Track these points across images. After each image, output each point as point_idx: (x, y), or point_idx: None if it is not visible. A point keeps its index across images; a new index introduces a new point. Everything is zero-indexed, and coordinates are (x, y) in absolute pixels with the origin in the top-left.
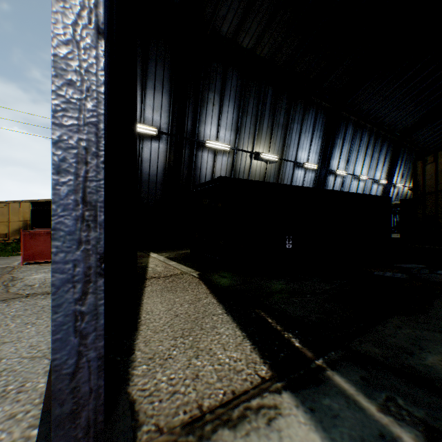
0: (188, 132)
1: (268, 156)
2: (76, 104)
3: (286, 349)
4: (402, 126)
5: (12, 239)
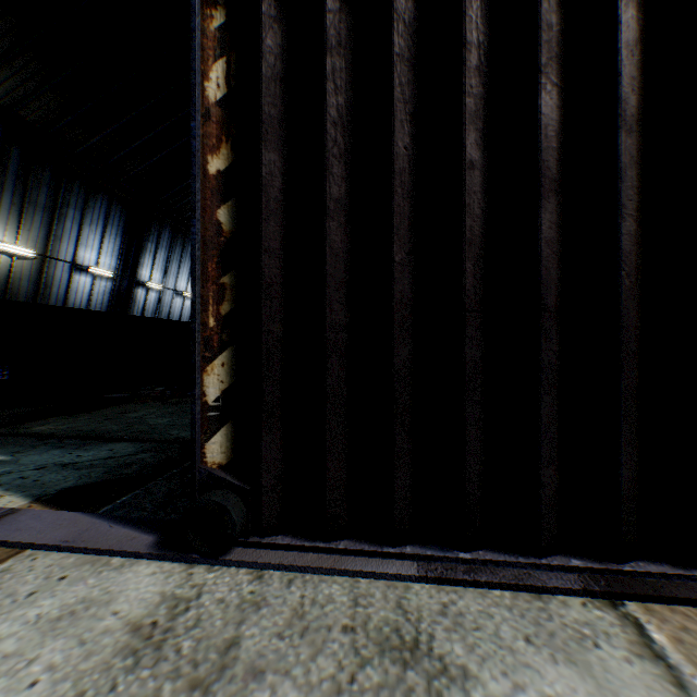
0: None
1: (16, 248)
2: None
3: None
4: None
5: None
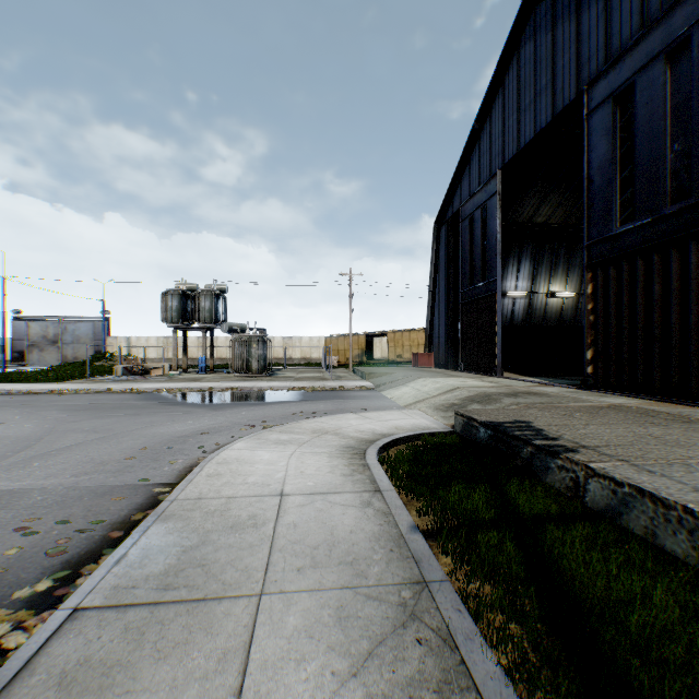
0: None
1: (563, 294)
2: (499, 336)
3: (531, 376)
4: None
5: (354, 362)
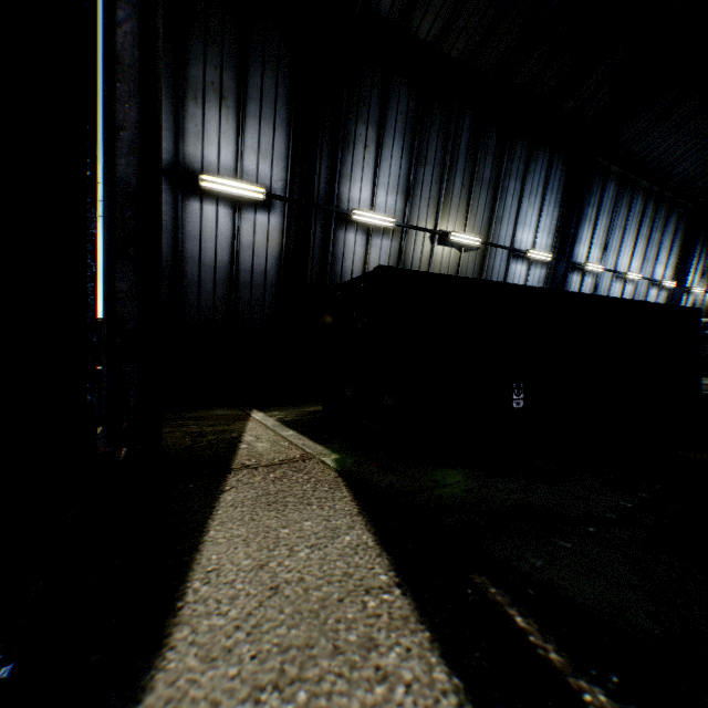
0: (321, 195)
1: (464, 238)
2: None
3: None
4: (707, 182)
5: None
